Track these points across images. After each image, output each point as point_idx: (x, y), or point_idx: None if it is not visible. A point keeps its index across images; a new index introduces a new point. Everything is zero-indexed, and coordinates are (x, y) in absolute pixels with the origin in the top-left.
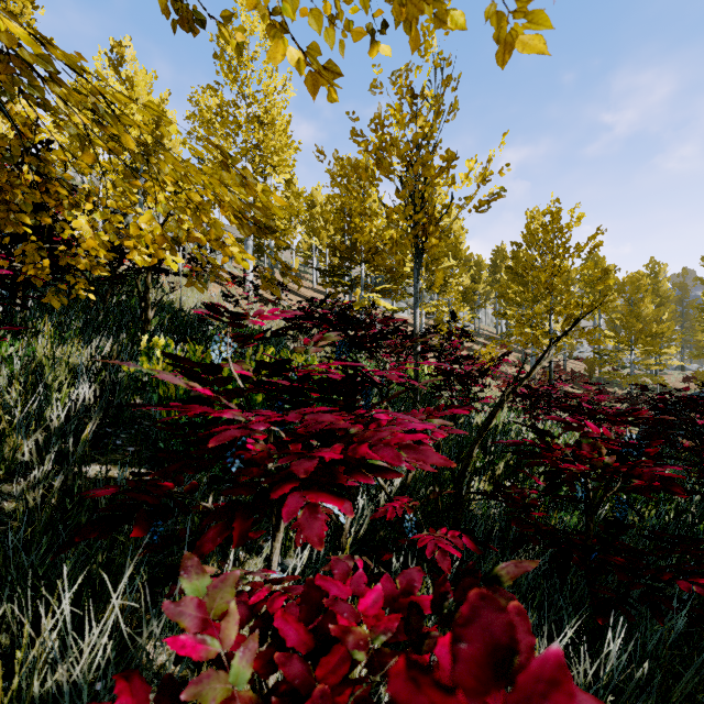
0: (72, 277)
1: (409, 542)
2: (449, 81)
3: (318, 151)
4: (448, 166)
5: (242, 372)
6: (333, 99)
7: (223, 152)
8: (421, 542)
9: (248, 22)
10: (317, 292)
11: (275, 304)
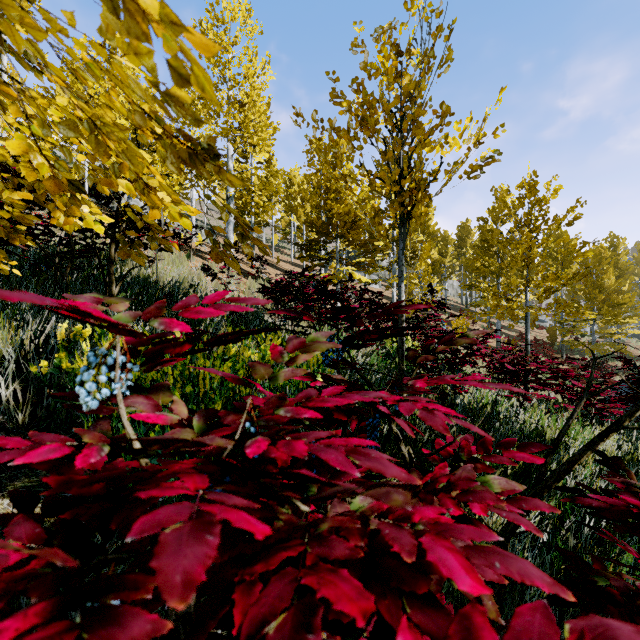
0: None
1: None
2: (440, 32)
3: (296, 113)
4: (441, 123)
5: (150, 417)
6: None
7: None
8: None
9: (229, 8)
10: (295, 265)
11: (255, 277)
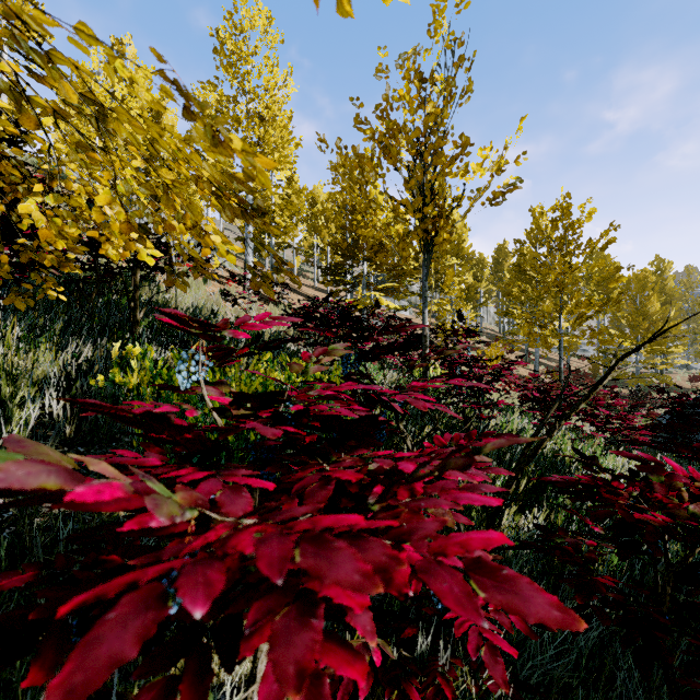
0: (37, 275)
1: (437, 612)
2: (461, 62)
3: (320, 139)
4: (461, 153)
5: (220, 399)
6: (344, 9)
7: (183, 89)
8: (459, 628)
9: (248, 16)
10: (318, 290)
11: (276, 302)
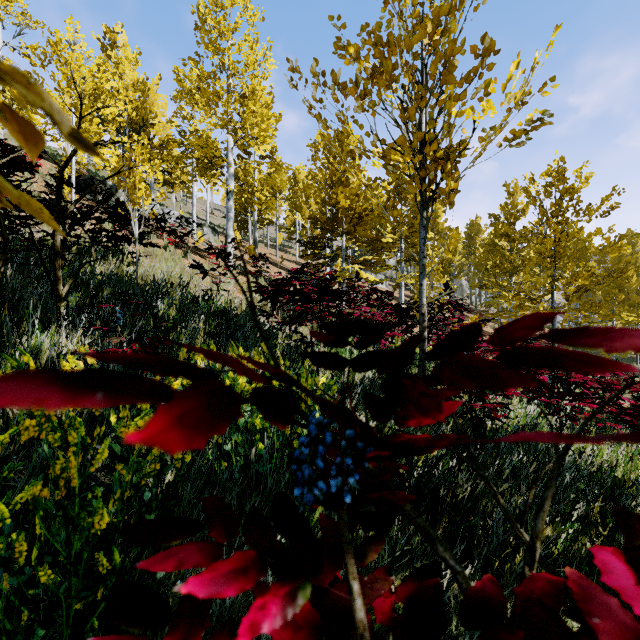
0: None
1: None
2: None
3: (291, 69)
4: (481, 65)
5: None
6: None
7: None
8: None
9: None
10: (299, 264)
11: (256, 276)
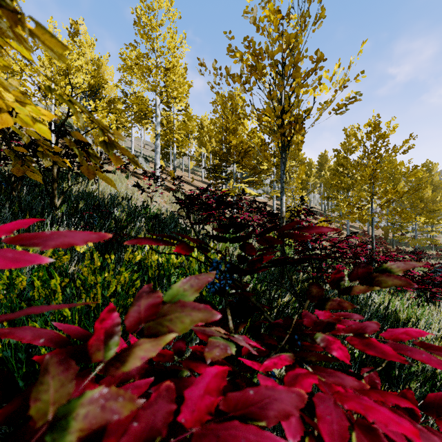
0: None
1: None
2: None
3: (200, 64)
4: (316, 67)
5: None
6: None
7: None
8: None
9: None
10: (204, 183)
11: (175, 191)
